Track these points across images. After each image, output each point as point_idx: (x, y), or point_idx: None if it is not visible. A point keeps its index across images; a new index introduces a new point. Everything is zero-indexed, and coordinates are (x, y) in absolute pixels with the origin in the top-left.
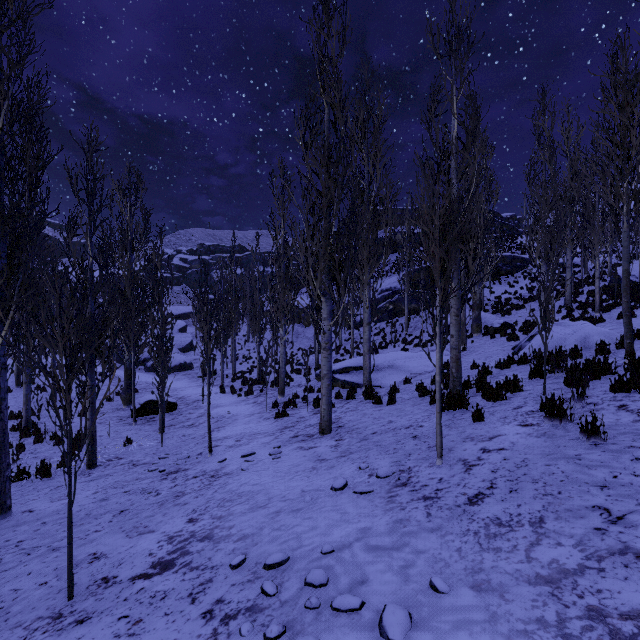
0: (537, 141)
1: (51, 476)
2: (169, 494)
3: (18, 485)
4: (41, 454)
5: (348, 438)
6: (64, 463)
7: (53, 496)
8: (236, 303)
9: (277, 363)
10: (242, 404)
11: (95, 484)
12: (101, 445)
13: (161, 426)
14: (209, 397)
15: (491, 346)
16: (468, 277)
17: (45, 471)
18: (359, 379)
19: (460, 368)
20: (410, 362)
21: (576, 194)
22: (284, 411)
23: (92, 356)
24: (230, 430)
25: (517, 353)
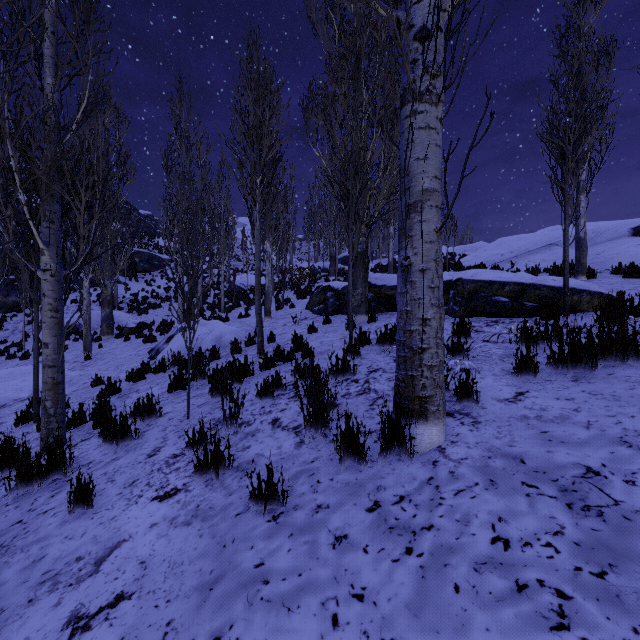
0: (175, 129)
1: None
2: None
3: None
4: None
5: None
6: None
7: None
8: None
9: None
10: None
11: None
12: None
13: None
14: None
15: (125, 350)
16: (79, 249)
17: None
18: None
19: (62, 398)
20: None
21: (206, 204)
22: None
23: None
24: None
25: (154, 358)
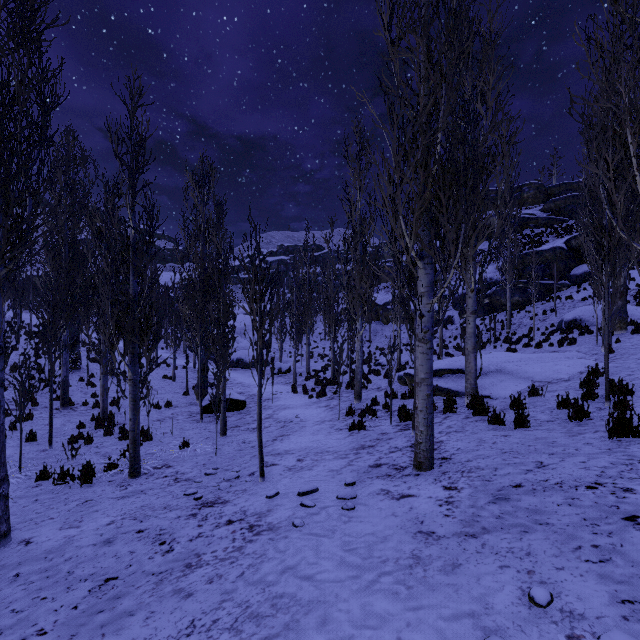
0: None
1: (92, 482)
2: (181, 555)
3: (57, 490)
4: (104, 449)
5: (467, 487)
6: (111, 466)
7: (70, 517)
8: (310, 297)
9: (353, 362)
10: (313, 407)
11: (121, 505)
12: (160, 444)
13: (222, 428)
14: (260, 402)
15: None
16: None
17: (86, 475)
18: (457, 385)
19: None
20: (528, 366)
21: None
22: (360, 422)
23: (134, 345)
24: (294, 441)
25: None
